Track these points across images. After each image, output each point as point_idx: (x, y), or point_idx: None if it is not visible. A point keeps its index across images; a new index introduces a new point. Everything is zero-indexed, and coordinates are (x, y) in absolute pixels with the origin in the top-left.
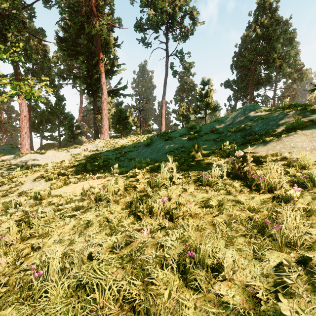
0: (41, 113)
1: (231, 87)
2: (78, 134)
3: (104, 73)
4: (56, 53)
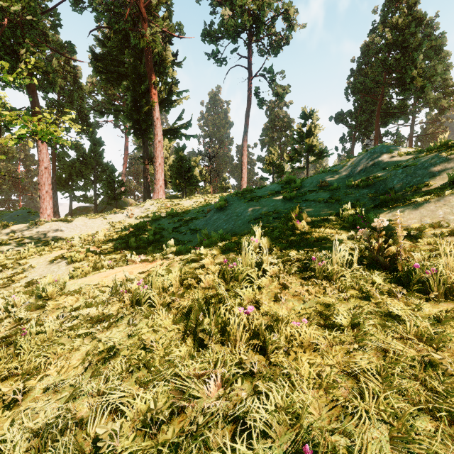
0: (70, 163)
1: (346, 121)
2: (121, 193)
3: (158, 104)
4: (90, 78)
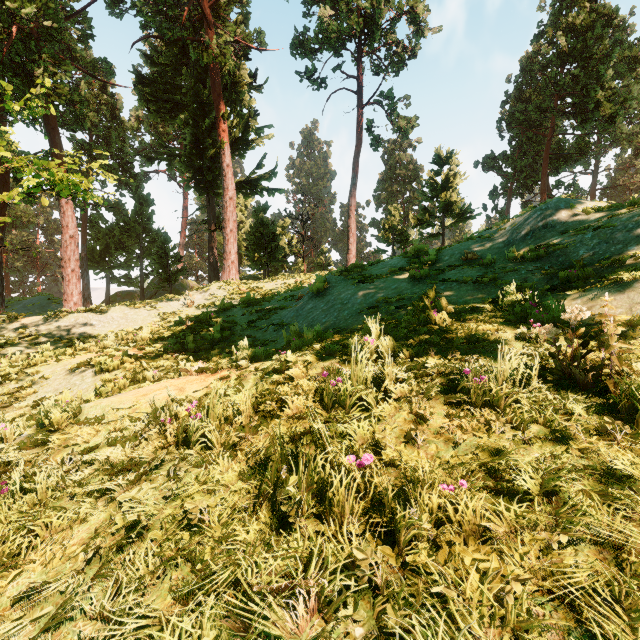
0: (107, 231)
1: (498, 168)
2: (177, 273)
3: (228, 146)
4: (135, 111)
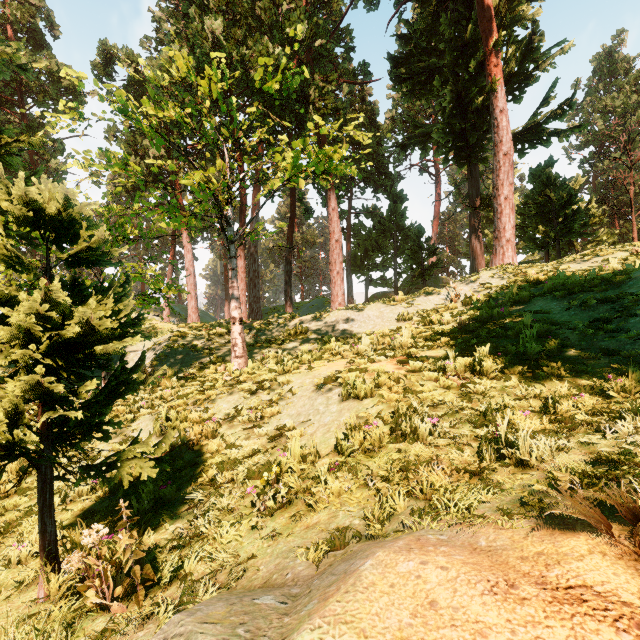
0: (365, 237)
1: None
2: (431, 266)
3: (502, 83)
4: (389, 112)
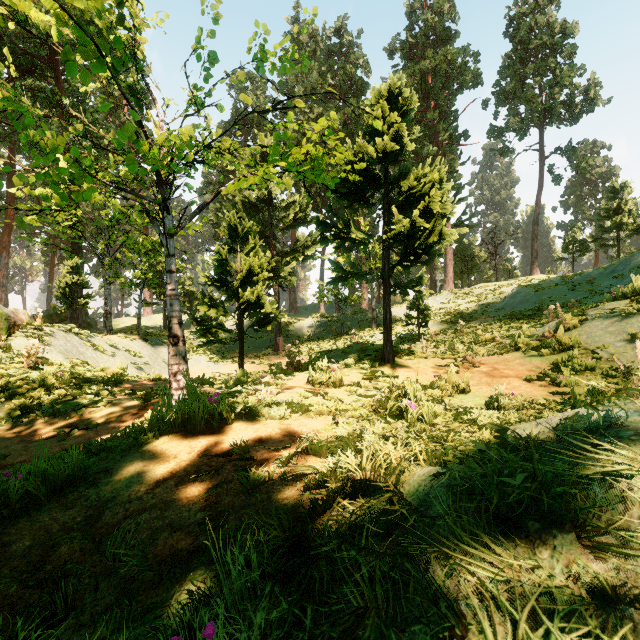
0: (355, 260)
1: None
2: None
3: None
4: None
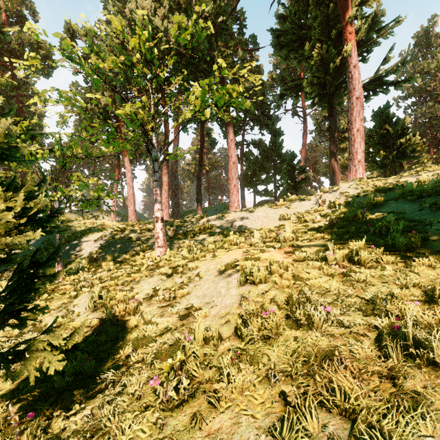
0: (254, 161)
1: None
2: (301, 181)
3: (355, 46)
4: (270, 73)
